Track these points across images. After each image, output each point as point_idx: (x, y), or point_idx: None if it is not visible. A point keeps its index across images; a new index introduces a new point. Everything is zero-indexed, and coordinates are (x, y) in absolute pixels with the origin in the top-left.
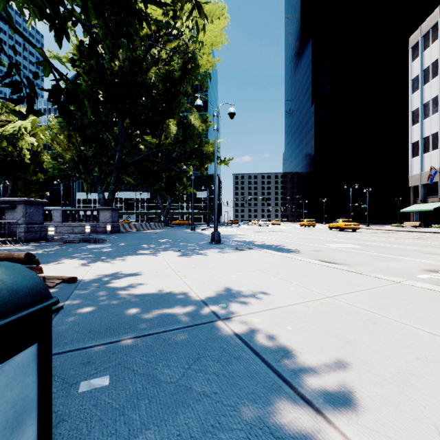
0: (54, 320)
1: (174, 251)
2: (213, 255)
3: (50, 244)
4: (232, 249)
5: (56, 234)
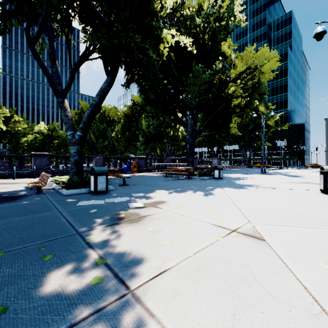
0: None
1: (241, 174)
2: (254, 175)
3: None
4: (265, 174)
5: None
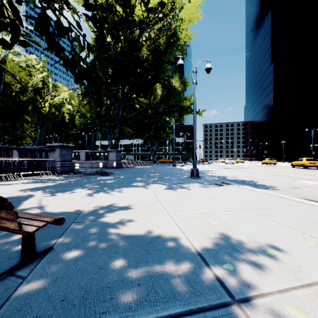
0: (36, 267)
1: (161, 185)
2: (195, 189)
3: (74, 175)
4: (210, 183)
5: (82, 168)
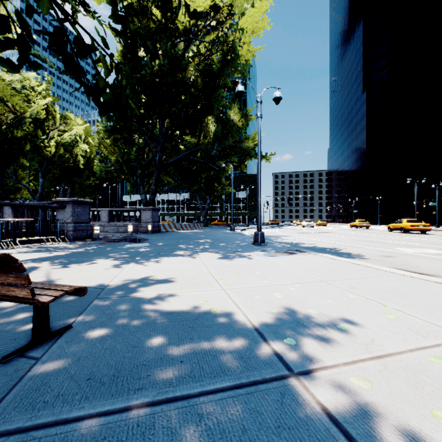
0: (52, 348)
1: (213, 253)
2: (259, 258)
3: (94, 242)
4: (279, 251)
5: (103, 233)
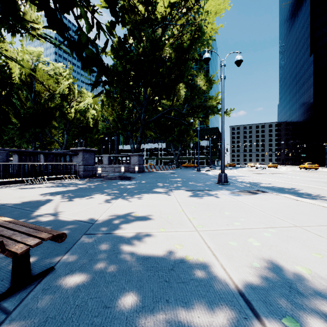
0: (27, 297)
1: (185, 191)
2: (225, 197)
3: (96, 180)
4: (242, 191)
5: (105, 173)
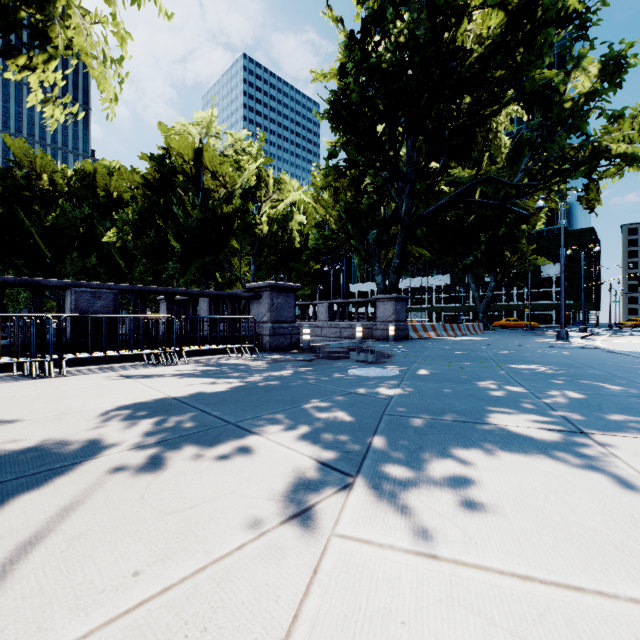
0: None
1: None
2: None
3: (296, 358)
4: None
5: (321, 339)
